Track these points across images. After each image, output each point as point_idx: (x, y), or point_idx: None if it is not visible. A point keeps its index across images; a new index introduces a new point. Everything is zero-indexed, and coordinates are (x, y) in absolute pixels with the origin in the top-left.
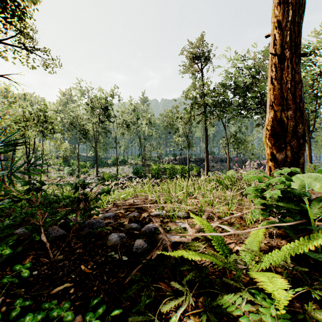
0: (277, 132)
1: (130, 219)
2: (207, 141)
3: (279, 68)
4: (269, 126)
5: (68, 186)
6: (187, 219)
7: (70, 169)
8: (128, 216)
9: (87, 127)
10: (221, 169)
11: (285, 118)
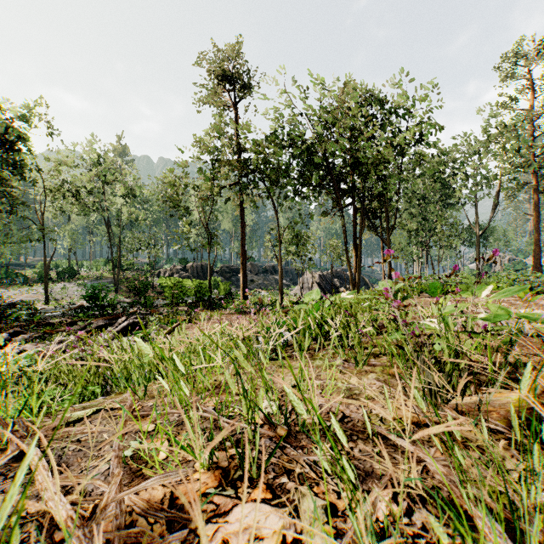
0: None
1: None
2: (243, 236)
3: None
4: None
5: None
6: None
7: None
8: None
9: None
10: (264, 285)
11: None
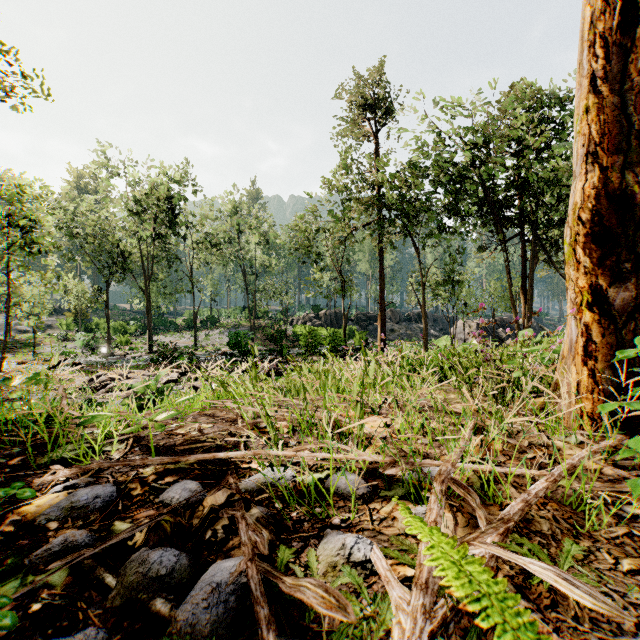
0: (608, 227)
1: (152, 526)
2: (381, 280)
3: (615, 49)
4: (586, 210)
5: (37, 381)
6: (368, 505)
7: (88, 337)
8: (160, 499)
9: (128, 245)
10: (407, 335)
11: (634, 186)
